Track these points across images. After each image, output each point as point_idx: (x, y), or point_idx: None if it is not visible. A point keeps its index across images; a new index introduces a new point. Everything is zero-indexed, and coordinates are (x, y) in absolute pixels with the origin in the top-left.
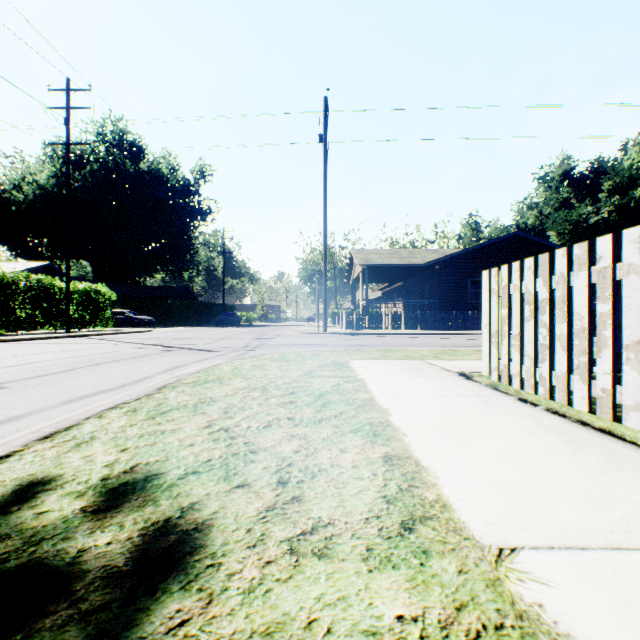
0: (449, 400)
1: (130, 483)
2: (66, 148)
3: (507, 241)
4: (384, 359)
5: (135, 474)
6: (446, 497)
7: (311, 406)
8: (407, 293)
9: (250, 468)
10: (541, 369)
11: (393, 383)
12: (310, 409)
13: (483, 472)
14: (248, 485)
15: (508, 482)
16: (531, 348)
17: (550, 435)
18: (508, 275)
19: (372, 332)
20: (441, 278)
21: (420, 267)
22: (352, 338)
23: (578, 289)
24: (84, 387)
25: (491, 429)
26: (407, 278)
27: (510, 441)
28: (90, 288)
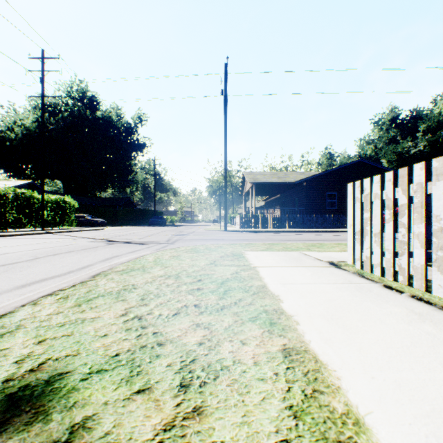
0: (328, 287)
1: (30, 386)
2: (41, 99)
3: (354, 166)
4: (270, 251)
5: (40, 373)
6: (355, 408)
7: (215, 293)
8: (283, 202)
9: (154, 365)
10: (400, 261)
11: (279, 271)
12: (214, 296)
13: (382, 370)
14: (149, 390)
15: (412, 385)
16: (391, 244)
17: (427, 324)
18: (370, 186)
19: (259, 230)
20: (307, 192)
21: (292, 184)
22: (245, 234)
23: (436, 196)
24: (38, 273)
25: (372, 317)
26: (283, 192)
27: (394, 331)
28: (59, 199)
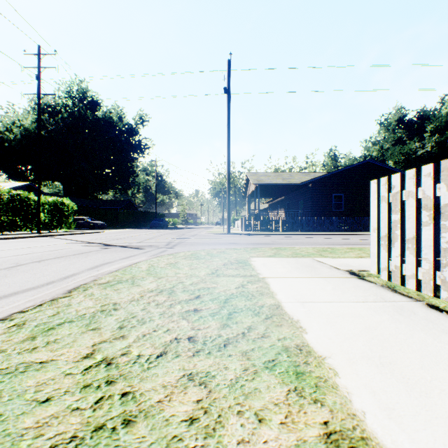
0: (358, 307)
1: None
2: (37, 97)
3: (361, 166)
4: (278, 257)
5: None
6: None
7: (216, 317)
8: (287, 204)
9: None
10: (444, 273)
11: (293, 283)
12: (215, 322)
13: None
14: None
15: None
16: (431, 252)
17: None
18: (400, 182)
19: (263, 233)
20: (313, 193)
21: (297, 185)
22: (249, 237)
23: None
24: (11, 285)
25: (438, 360)
26: (287, 194)
27: None
28: (57, 201)
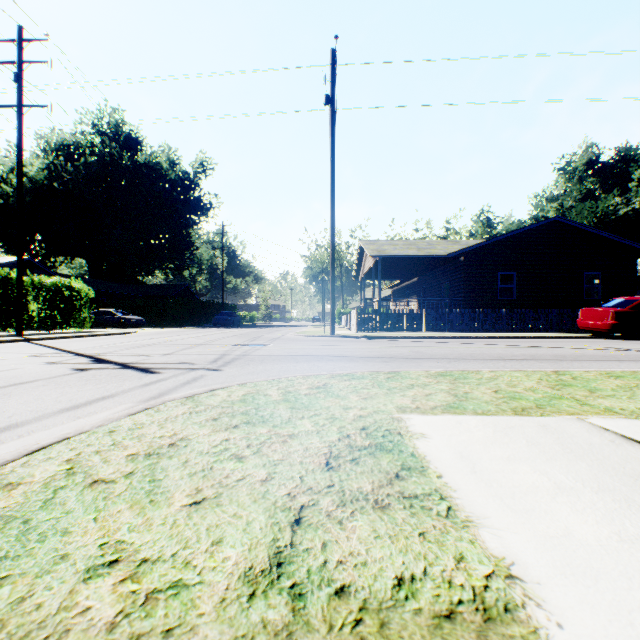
0: None
1: None
2: (17, 111)
3: (544, 228)
4: (477, 411)
5: None
6: None
7: None
8: (423, 290)
9: None
10: None
11: None
12: None
13: None
14: None
15: None
16: None
17: None
18: None
19: (390, 335)
20: (466, 271)
21: (441, 259)
22: (368, 344)
23: None
24: None
25: None
26: (423, 273)
27: None
28: (60, 283)
